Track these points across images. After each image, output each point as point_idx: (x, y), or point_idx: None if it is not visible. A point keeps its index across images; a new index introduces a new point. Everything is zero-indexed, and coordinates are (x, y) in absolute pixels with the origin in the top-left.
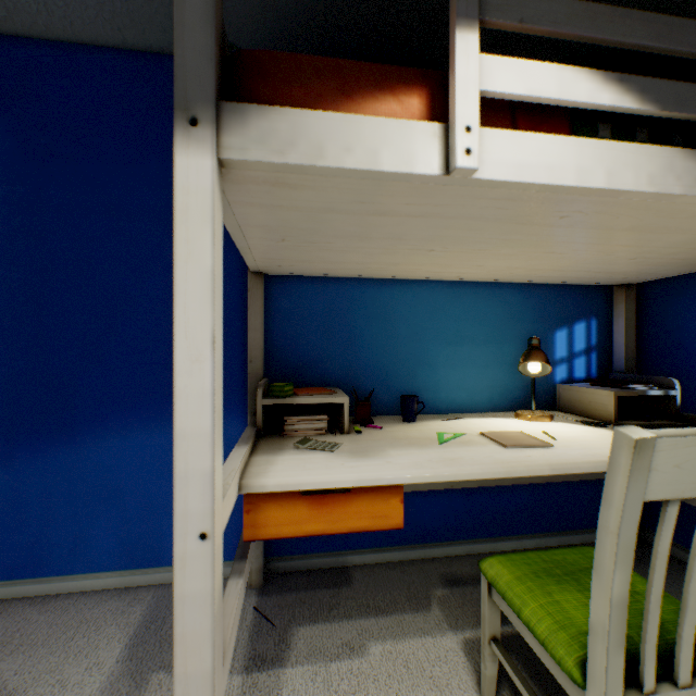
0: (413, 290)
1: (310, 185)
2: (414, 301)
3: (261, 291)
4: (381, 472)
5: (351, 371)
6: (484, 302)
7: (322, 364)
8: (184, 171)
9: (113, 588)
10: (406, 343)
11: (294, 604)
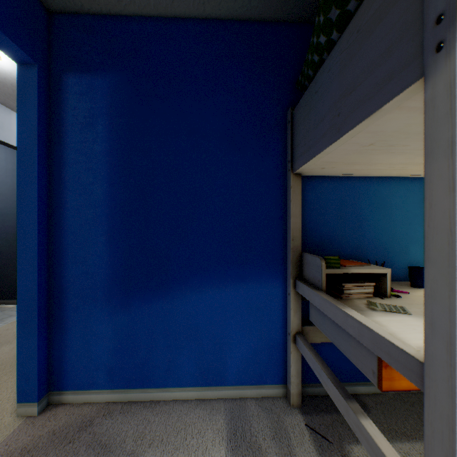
0: (405, 185)
1: None
2: (406, 194)
3: (300, 188)
4: None
5: (359, 247)
6: None
7: (337, 242)
8: None
9: (193, 399)
10: (400, 225)
11: (334, 424)
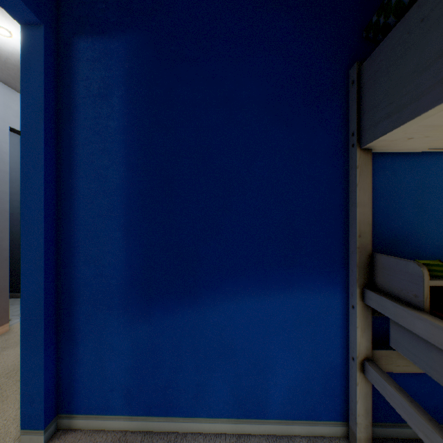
0: None
1: None
2: None
3: (369, 168)
4: None
5: None
6: None
7: (414, 239)
8: None
9: (227, 434)
10: None
11: None
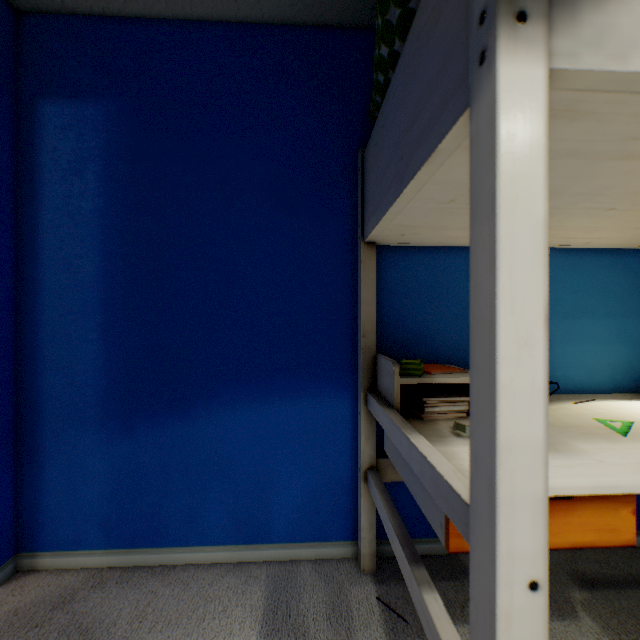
0: None
1: (603, 112)
2: None
3: (374, 263)
4: (614, 477)
5: (460, 346)
6: (605, 272)
7: (429, 339)
8: (508, 85)
9: (225, 563)
10: None
11: None
